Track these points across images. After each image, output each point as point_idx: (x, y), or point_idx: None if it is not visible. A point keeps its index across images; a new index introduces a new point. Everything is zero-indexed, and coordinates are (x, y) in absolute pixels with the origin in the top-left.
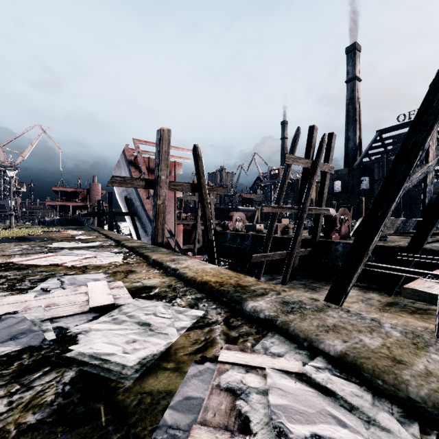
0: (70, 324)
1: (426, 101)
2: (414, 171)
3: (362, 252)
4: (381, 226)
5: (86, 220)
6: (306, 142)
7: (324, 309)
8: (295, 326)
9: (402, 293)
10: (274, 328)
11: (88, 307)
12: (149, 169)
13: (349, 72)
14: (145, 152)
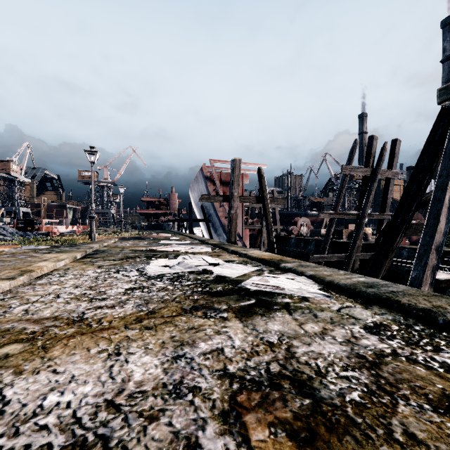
0: (204, 267)
1: (430, 136)
2: (427, 187)
3: (387, 249)
4: (401, 229)
5: (167, 225)
6: (366, 151)
7: (318, 267)
8: (299, 269)
9: None
10: (290, 271)
11: (208, 264)
12: (221, 181)
13: (446, 49)
14: (218, 168)
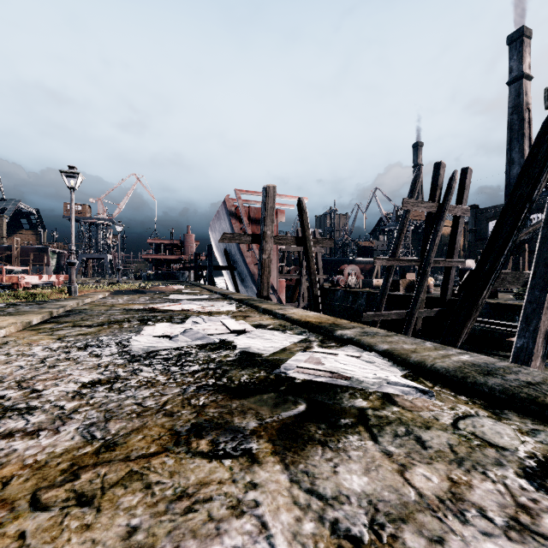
0: (223, 337)
1: (531, 154)
2: (524, 223)
3: (470, 306)
4: (489, 280)
5: (181, 275)
6: (431, 182)
7: (391, 336)
8: (364, 340)
9: (504, 345)
10: (352, 343)
11: (229, 331)
12: (249, 219)
13: (513, 69)
14: (246, 202)
